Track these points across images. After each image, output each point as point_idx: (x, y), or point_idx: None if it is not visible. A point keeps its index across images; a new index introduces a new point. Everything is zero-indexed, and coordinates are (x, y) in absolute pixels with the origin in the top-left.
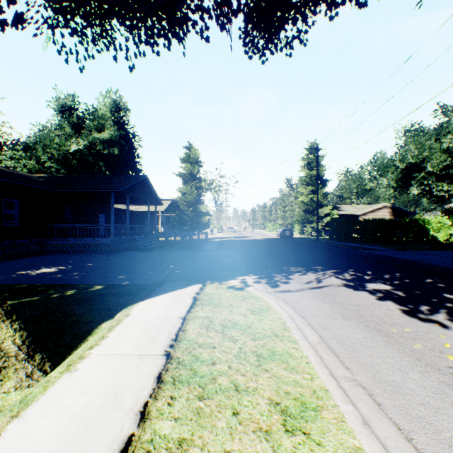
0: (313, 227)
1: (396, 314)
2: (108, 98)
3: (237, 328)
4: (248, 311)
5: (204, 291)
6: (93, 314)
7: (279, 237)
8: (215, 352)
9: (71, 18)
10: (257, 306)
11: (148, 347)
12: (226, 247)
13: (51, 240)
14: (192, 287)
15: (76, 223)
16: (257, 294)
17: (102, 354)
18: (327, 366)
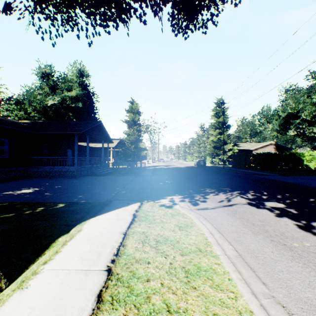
0: (220, 158)
1: (294, 229)
2: (75, 67)
3: (168, 243)
4: (176, 227)
5: (141, 209)
6: (53, 229)
7: (196, 165)
8: (149, 267)
9: (45, 7)
10: (183, 222)
11: (93, 262)
12: (158, 173)
13: (32, 168)
14: (133, 205)
15: (51, 156)
16: (182, 211)
17: (53, 270)
18: (246, 281)
